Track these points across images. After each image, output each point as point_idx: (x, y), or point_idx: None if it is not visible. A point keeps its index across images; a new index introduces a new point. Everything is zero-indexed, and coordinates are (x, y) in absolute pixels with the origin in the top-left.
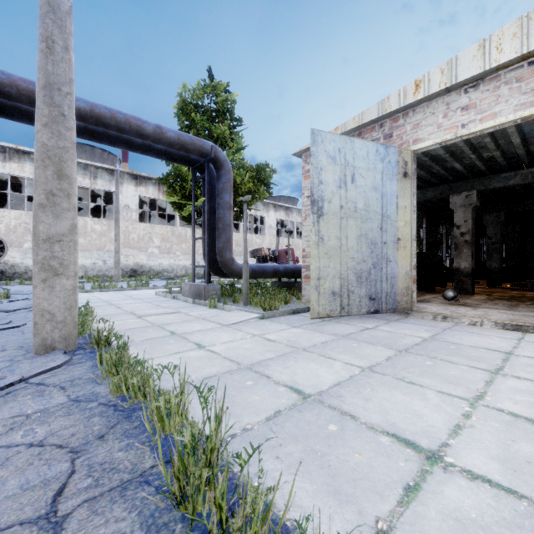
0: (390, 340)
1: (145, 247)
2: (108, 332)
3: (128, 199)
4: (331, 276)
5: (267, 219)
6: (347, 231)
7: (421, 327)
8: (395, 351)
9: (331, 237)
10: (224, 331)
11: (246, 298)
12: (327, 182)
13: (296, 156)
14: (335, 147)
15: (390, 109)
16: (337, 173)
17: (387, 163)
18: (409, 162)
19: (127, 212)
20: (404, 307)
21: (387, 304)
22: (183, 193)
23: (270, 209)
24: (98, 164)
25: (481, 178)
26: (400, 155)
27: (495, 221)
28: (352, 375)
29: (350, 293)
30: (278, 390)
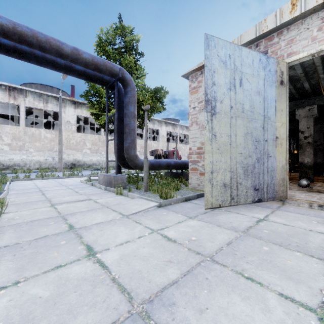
0: (298, 239)
1: (81, 149)
2: None
3: (69, 117)
4: (223, 170)
5: (161, 131)
6: (236, 129)
7: (309, 217)
8: (323, 262)
9: (223, 134)
10: (122, 224)
11: (146, 186)
12: (219, 84)
13: (184, 77)
14: (225, 52)
15: (267, 29)
16: (228, 76)
17: (268, 72)
18: (284, 72)
19: (68, 125)
20: (281, 196)
21: (268, 193)
22: (100, 107)
23: (163, 124)
24: (49, 93)
25: (321, 95)
26: (278, 65)
27: (319, 130)
28: None
29: (238, 184)
30: None
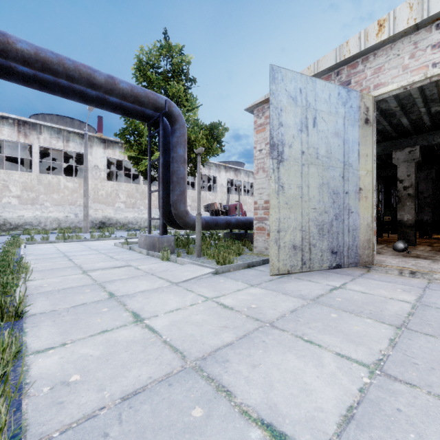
0: (373, 307)
1: (112, 202)
2: (18, 301)
3: (98, 160)
4: (292, 228)
5: (219, 178)
6: (308, 179)
7: (395, 285)
8: (393, 328)
9: (292, 185)
10: (171, 292)
11: (199, 250)
12: (287, 124)
13: (248, 111)
14: (295, 86)
15: (349, 54)
16: (298, 115)
17: (349, 108)
18: (370, 108)
19: (96, 171)
20: (365, 261)
21: (349, 257)
22: (140, 149)
23: (222, 170)
24: (70, 129)
25: (425, 134)
26: (362, 100)
27: (426, 178)
28: (362, 388)
29: (311, 246)
30: (248, 437)
